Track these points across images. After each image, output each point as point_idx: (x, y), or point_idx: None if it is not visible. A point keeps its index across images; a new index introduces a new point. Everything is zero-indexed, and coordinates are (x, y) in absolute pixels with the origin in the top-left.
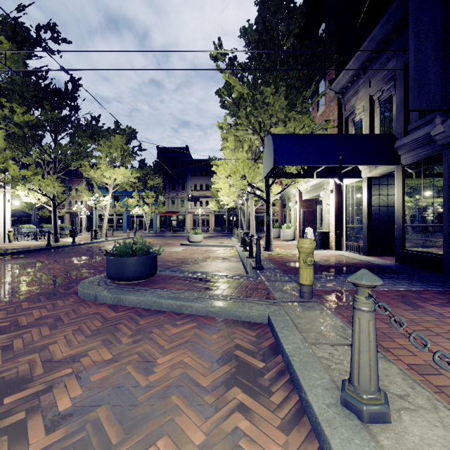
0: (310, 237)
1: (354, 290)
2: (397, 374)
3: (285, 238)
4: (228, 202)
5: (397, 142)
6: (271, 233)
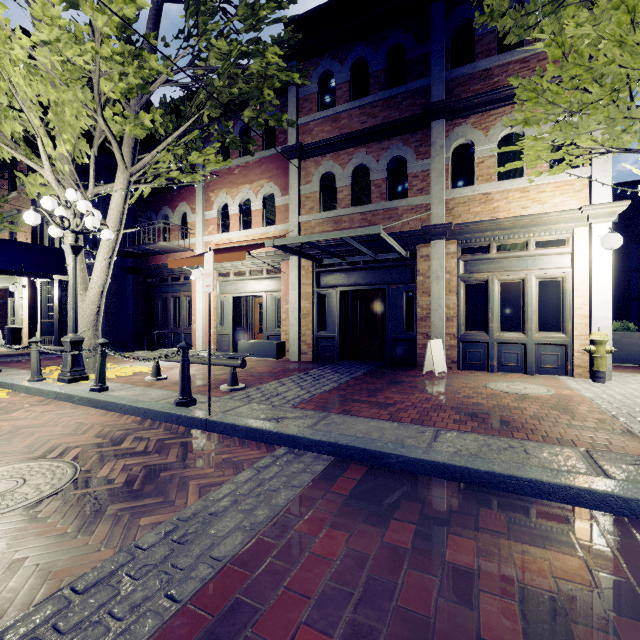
0: None
1: (19, 360)
2: (13, 369)
3: None
4: None
5: None
6: None
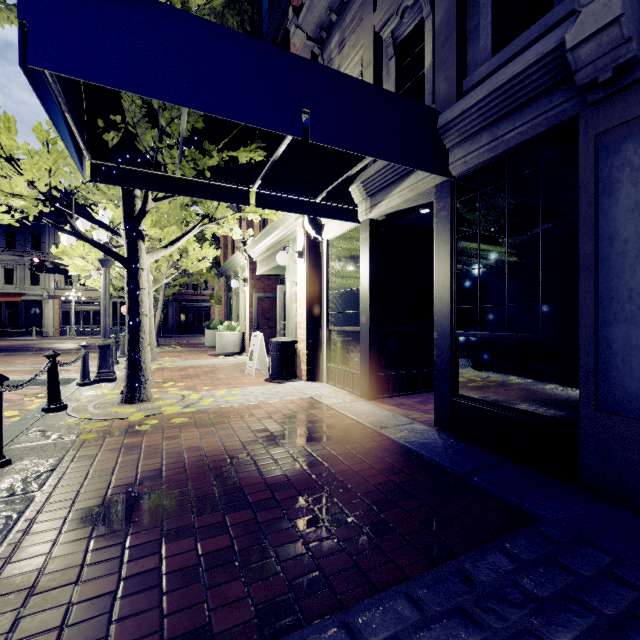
0: (260, 352)
1: None
2: None
3: (223, 350)
4: (82, 272)
5: (443, 115)
6: (145, 350)
